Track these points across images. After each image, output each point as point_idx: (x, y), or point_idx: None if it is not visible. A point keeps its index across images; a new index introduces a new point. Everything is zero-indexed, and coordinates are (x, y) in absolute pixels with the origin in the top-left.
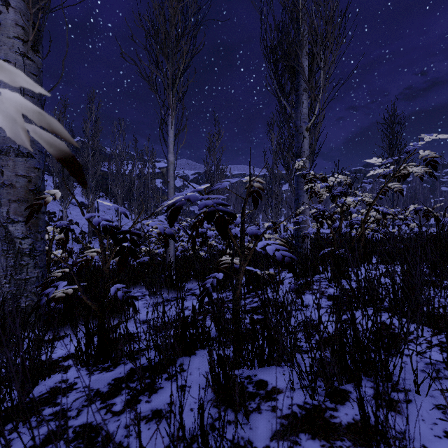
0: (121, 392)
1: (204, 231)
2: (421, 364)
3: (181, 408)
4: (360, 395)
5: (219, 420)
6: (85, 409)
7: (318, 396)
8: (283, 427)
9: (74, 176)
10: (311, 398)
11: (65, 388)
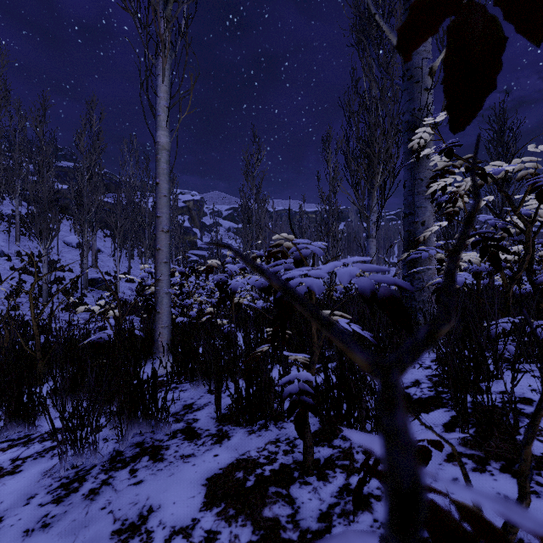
0: None
1: (224, 278)
2: None
3: None
4: None
5: None
6: None
7: None
8: None
9: None
10: None
11: None
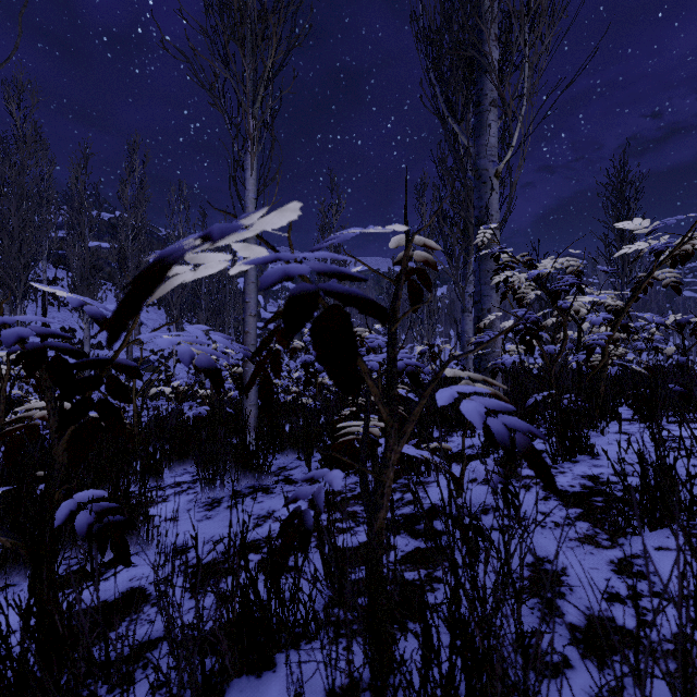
0: None
1: (309, 360)
2: None
3: None
4: None
5: None
6: None
7: None
8: None
9: None
10: None
11: None
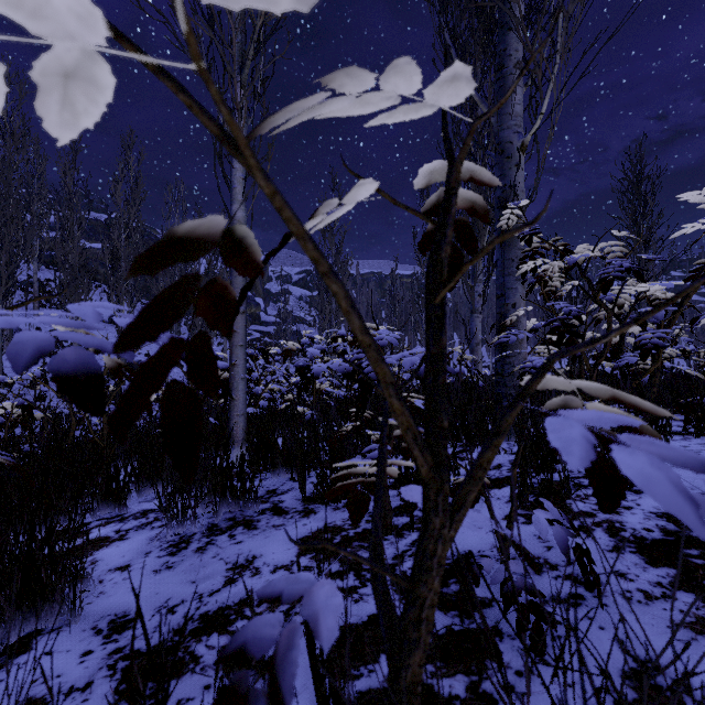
0: None
1: (305, 363)
2: None
3: None
4: None
5: None
6: None
7: None
8: None
9: None
10: None
11: None
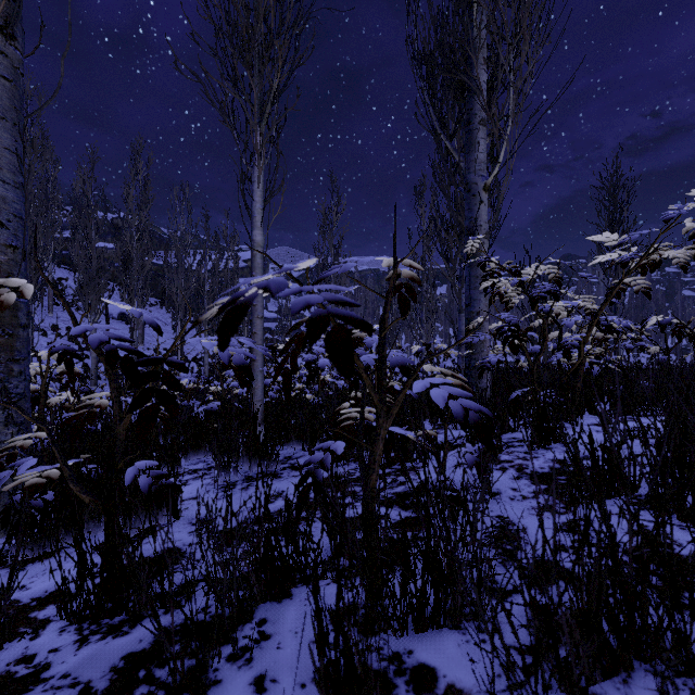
0: (133, 692)
1: (312, 359)
2: None
3: None
4: None
5: None
6: None
7: None
8: None
9: None
10: None
11: (23, 679)
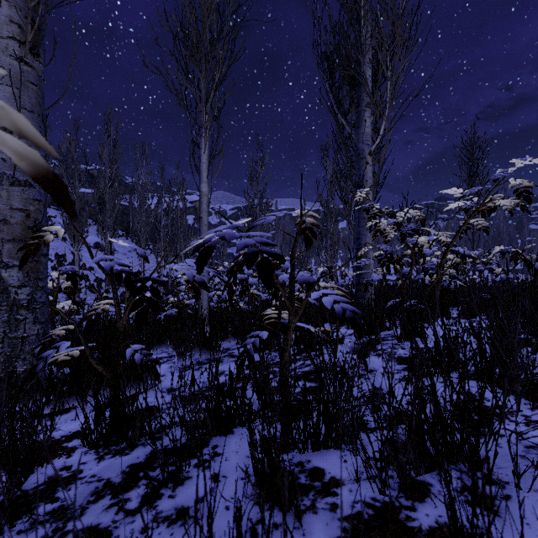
0: (138, 483)
1: (244, 278)
2: (519, 447)
3: (211, 518)
4: (450, 496)
5: (262, 529)
6: (91, 507)
7: (390, 490)
8: (345, 533)
9: (58, 201)
10: (380, 493)
11: (67, 478)
